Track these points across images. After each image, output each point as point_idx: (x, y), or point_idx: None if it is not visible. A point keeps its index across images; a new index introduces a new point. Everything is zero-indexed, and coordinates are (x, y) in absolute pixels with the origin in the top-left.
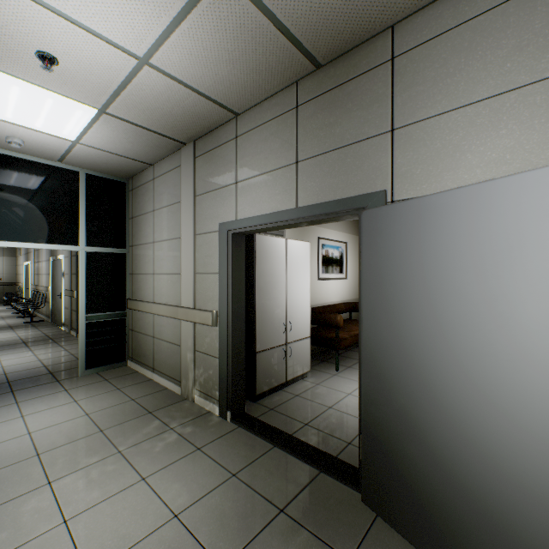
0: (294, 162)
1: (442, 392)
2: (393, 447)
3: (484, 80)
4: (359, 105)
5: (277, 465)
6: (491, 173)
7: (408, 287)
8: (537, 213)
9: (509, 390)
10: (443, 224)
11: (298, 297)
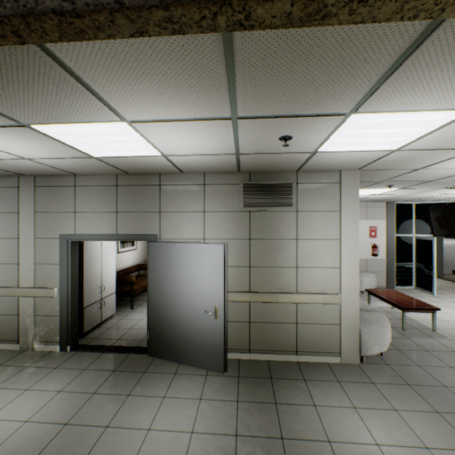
0: (116, 211)
1: (174, 306)
2: (160, 329)
3: (187, 205)
4: (147, 197)
5: (107, 358)
6: (189, 235)
7: (165, 272)
8: (194, 254)
9: (189, 301)
10: (174, 253)
11: (109, 269)
